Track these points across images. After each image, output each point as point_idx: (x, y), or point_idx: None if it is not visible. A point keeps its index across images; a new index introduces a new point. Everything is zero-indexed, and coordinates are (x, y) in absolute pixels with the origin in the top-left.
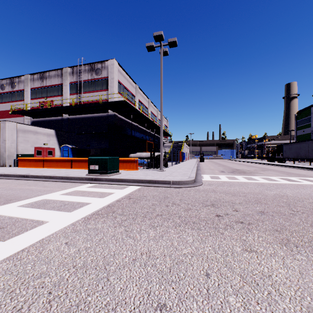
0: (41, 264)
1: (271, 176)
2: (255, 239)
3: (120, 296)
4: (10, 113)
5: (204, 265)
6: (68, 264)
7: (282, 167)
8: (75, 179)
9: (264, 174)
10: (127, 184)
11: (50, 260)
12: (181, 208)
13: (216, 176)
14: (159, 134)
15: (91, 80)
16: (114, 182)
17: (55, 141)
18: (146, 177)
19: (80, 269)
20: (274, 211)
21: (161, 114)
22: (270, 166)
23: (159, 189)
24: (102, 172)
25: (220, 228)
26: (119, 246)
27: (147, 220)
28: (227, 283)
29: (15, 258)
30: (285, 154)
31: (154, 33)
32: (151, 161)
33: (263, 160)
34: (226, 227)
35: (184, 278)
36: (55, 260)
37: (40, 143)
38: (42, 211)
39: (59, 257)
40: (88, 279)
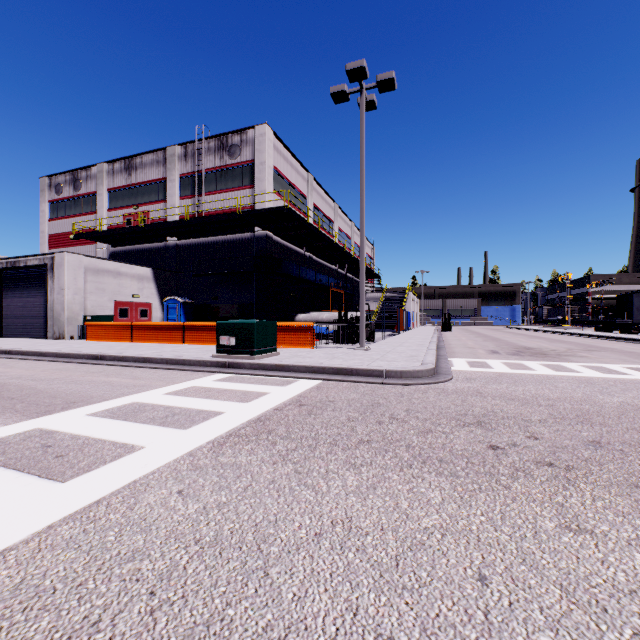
0: (133, 532)
1: (607, 364)
2: (587, 503)
3: (293, 612)
4: (72, 238)
5: (472, 557)
6: (185, 536)
7: (633, 342)
8: (191, 364)
9: (592, 359)
10: (294, 375)
11: (150, 525)
12: (409, 427)
13: (481, 362)
14: (356, 273)
15: (220, 168)
16: (268, 372)
17: (153, 290)
18: (333, 363)
19: (209, 548)
20: (625, 442)
21: (361, 232)
22: (602, 341)
23: (359, 386)
24: (243, 352)
25: (502, 475)
26: (285, 504)
27: (340, 451)
28: (531, 602)
29: (85, 517)
30: (638, 314)
31: (348, 65)
32: (341, 330)
33: (585, 327)
34: (515, 473)
35: (430, 583)
36: (161, 527)
37: (125, 294)
38: (131, 426)
39: (168, 519)
40: (226, 571)
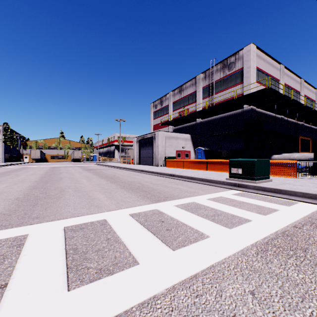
0: None
1: None
2: None
3: None
4: (160, 125)
5: None
6: None
7: None
8: (214, 182)
9: None
10: (292, 198)
11: None
12: None
13: None
14: None
15: (223, 78)
16: (267, 192)
17: (190, 144)
18: None
19: None
20: None
21: None
22: None
23: None
24: (247, 178)
25: None
26: None
27: None
28: None
29: (191, 288)
30: None
31: None
32: (316, 165)
33: None
34: None
35: None
36: None
37: (179, 147)
38: (197, 218)
39: None
40: None
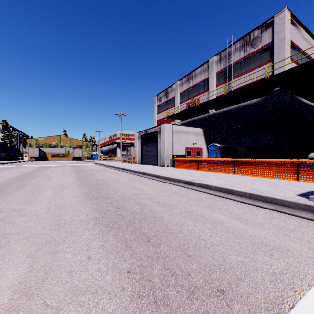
0: None
1: None
2: None
3: None
4: (165, 120)
5: None
6: None
7: None
8: (283, 204)
9: None
10: None
11: None
12: None
13: None
14: None
15: (244, 58)
16: None
17: (202, 140)
18: None
19: None
20: None
21: None
22: None
23: None
24: None
25: None
26: None
27: None
28: None
29: None
30: None
31: None
32: None
33: None
34: None
35: None
36: None
37: (189, 143)
38: None
39: None
40: None
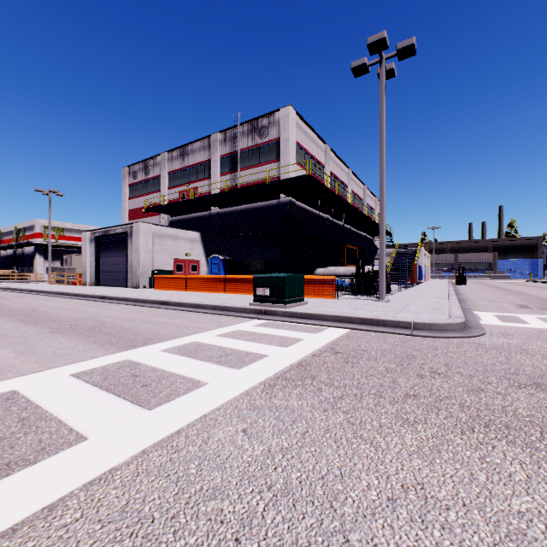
0: (210, 467)
1: None
2: None
3: None
4: (143, 212)
5: None
6: (256, 479)
7: None
8: (233, 310)
9: None
10: (323, 323)
11: (224, 462)
12: (456, 384)
13: (512, 317)
14: (368, 231)
15: (252, 148)
16: (298, 319)
17: (200, 250)
18: (358, 313)
19: (282, 497)
20: None
21: (381, 192)
22: None
23: (388, 337)
24: (276, 301)
25: None
26: (346, 458)
27: (388, 404)
28: None
29: (169, 446)
30: None
31: (369, 39)
32: (358, 282)
33: None
34: None
35: None
36: (233, 465)
37: (181, 253)
38: (195, 363)
39: (238, 458)
40: (303, 528)
